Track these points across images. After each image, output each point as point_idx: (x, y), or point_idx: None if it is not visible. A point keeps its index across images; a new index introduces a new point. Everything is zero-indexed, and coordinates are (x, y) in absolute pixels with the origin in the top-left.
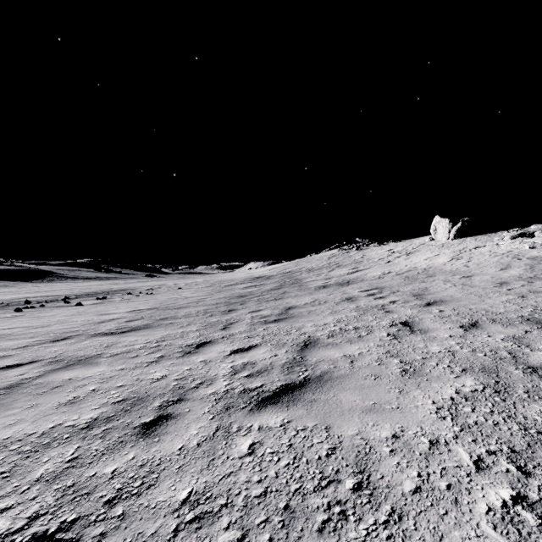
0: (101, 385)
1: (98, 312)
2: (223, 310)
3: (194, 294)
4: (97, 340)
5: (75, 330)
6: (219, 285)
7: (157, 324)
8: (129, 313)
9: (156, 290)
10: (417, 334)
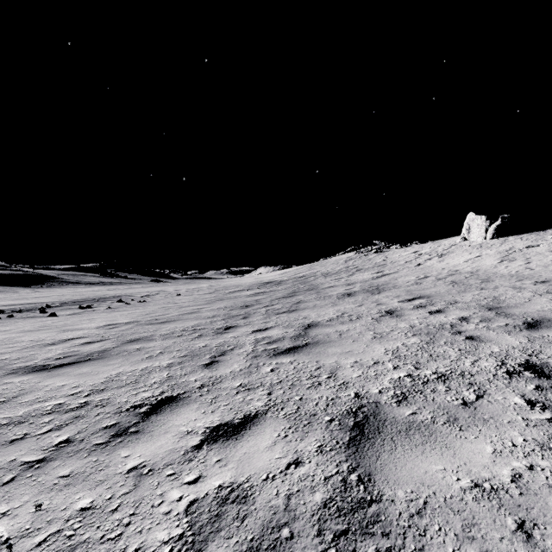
0: None
1: (63, 327)
2: (219, 327)
3: (191, 302)
4: (7, 382)
5: (1, 359)
6: (223, 292)
7: (118, 351)
8: (99, 329)
9: (151, 297)
10: None
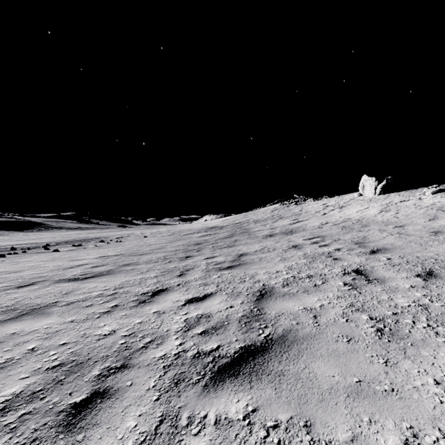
0: (42, 343)
1: (70, 258)
2: (181, 256)
3: (157, 241)
4: (59, 286)
5: (43, 276)
6: (179, 234)
7: (119, 270)
8: (97, 259)
9: (125, 238)
10: (375, 284)
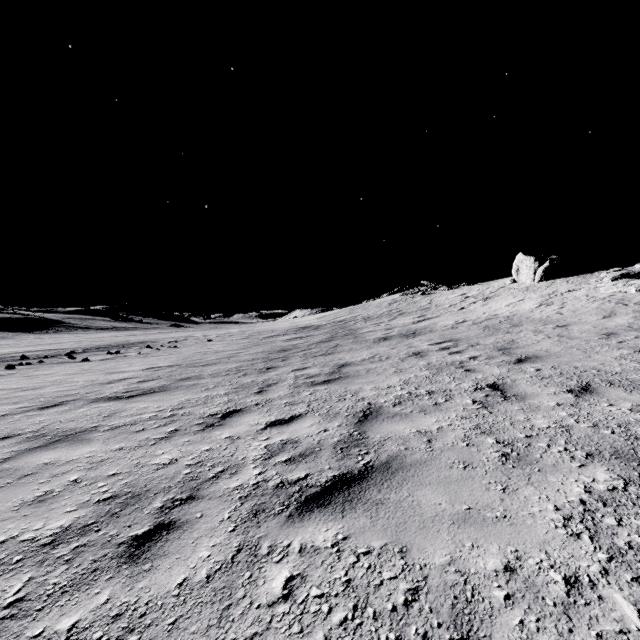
0: (86, 473)
1: (106, 370)
2: (261, 368)
3: (226, 347)
4: (97, 406)
5: (73, 394)
6: (257, 337)
7: (175, 386)
8: (144, 372)
9: (181, 343)
10: (512, 402)
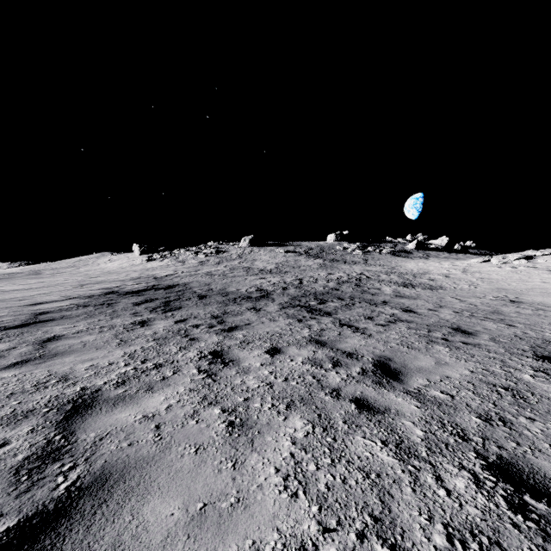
0: None
1: None
2: None
3: None
4: None
5: None
6: None
7: None
8: None
9: None
10: (54, 277)
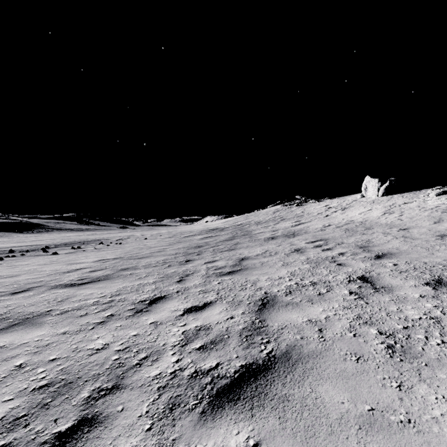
0: (31, 358)
1: (68, 262)
2: (181, 260)
3: (157, 244)
4: (55, 292)
5: (39, 281)
6: (180, 236)
7: (117, 275)
8: (96, 263)
9: (125, 241)
10: (382, 293)
